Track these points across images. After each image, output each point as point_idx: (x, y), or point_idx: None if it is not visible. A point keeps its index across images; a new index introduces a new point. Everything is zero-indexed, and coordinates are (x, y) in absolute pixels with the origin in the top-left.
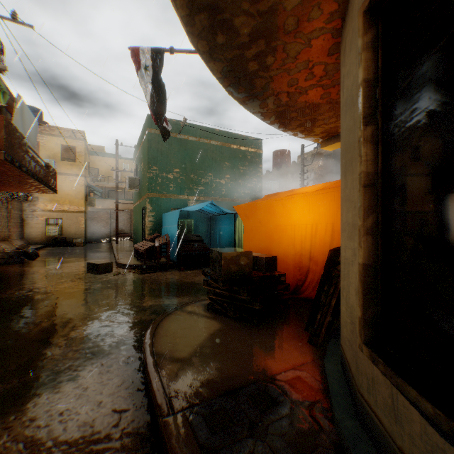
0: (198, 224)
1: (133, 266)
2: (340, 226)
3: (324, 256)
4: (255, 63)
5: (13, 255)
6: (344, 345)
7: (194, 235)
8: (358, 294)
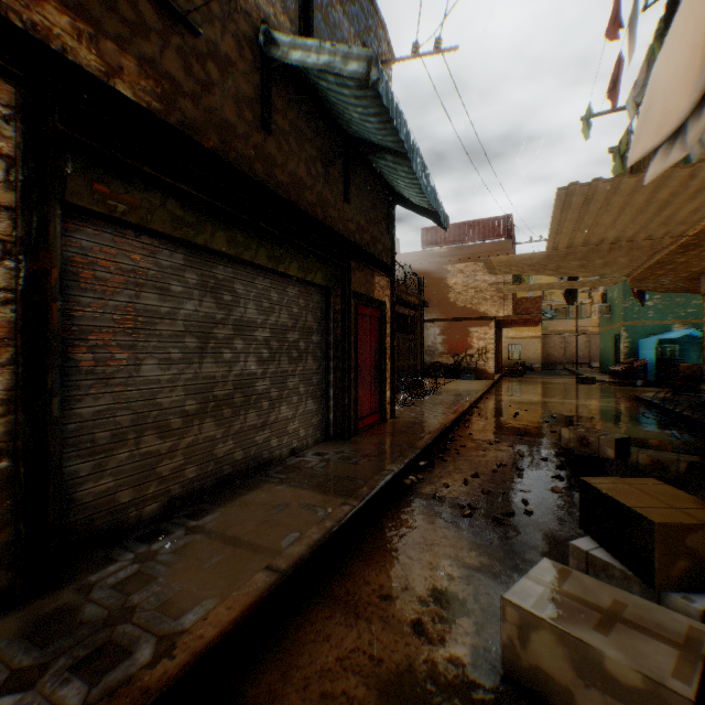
0: (683, 349)
1: (611, 382)
2: None
3: None
4: (686, 290)
5: (513, 371)
6: None
7: (675, 359)
8: None
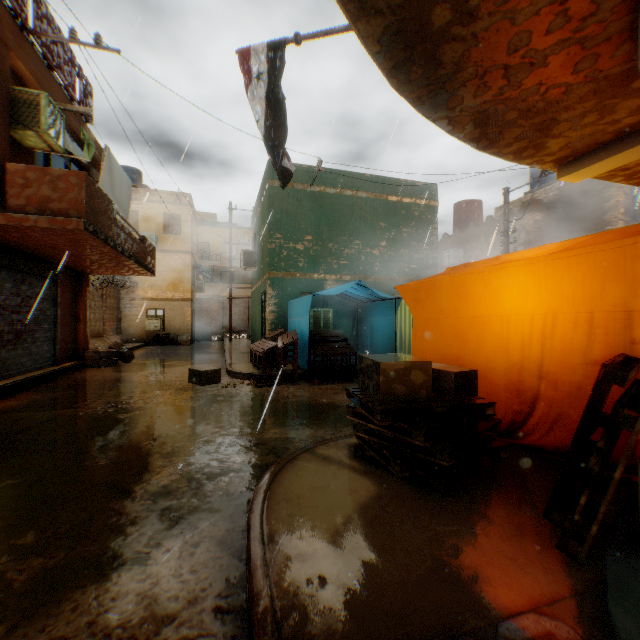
0: (339, 316)
1: (248, 375)
2: (606, 317)
3: (570, 373)
4: (445, 8)
5: (104, 356)
6: None
7: (334, 331)
8: None
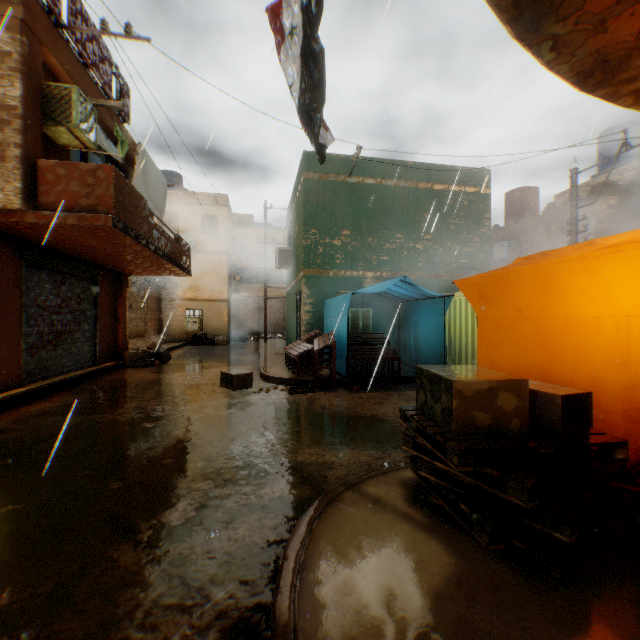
0: (379, 316)
1: (282, 379)
2: None
3: None
4: None
5: (141, 356)
6: None
7: (374, 333)
8: None
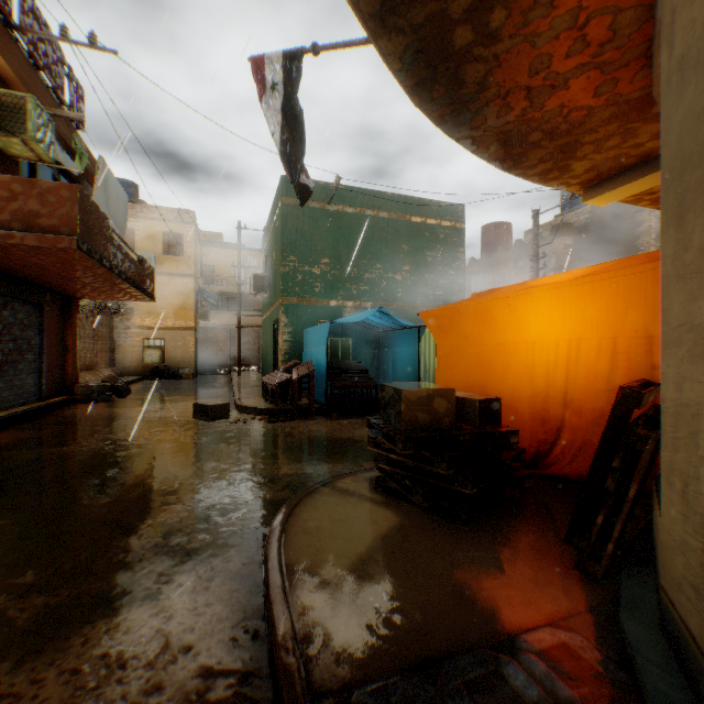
0: (359, 345)
1: (259, 410)
2: (629, 343)
3: (594, 399)
4: (466, 29)
5: (97, 390)
6: (674, 592)
7: (353, 362)
8: None
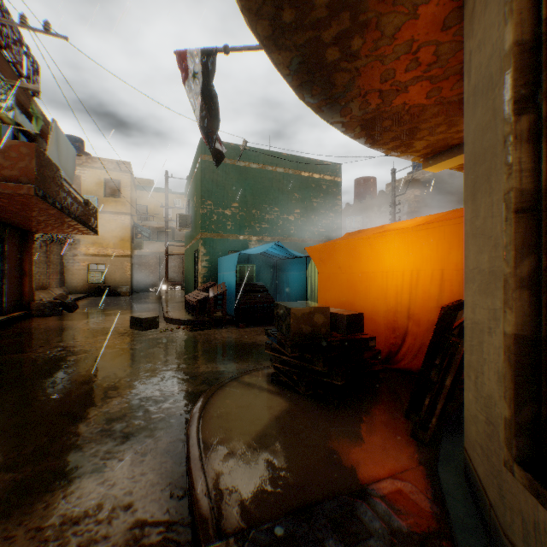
0: (261, 270)
1: (183, 321)
2: (452, 273)
3: (429, 314)
4: (335, 49)
5: (50, 306)
6: (471, 451)
7: (256, 283)
8: (503, 381)
